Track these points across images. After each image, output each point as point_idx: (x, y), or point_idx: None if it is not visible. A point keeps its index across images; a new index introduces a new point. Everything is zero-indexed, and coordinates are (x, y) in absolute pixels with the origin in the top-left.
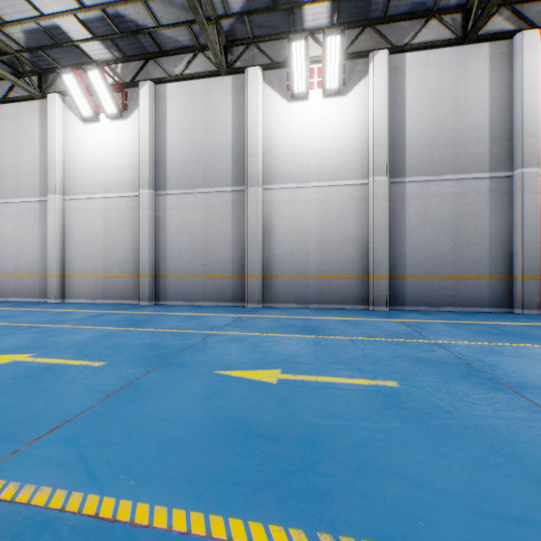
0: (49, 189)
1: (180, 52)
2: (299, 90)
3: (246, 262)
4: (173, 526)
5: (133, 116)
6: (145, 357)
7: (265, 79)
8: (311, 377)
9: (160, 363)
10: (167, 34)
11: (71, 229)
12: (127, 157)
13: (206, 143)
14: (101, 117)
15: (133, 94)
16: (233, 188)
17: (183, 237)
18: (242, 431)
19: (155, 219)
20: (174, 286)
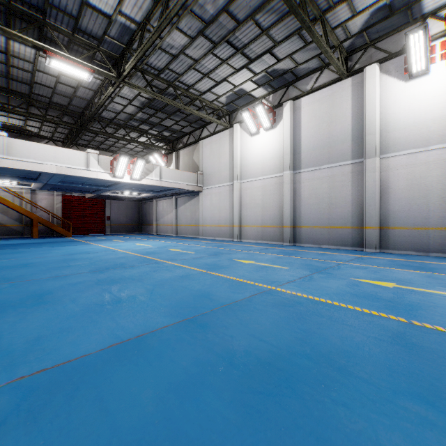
0: (234, 178)
1: (310, 74)
2: (417, 70)
3: (364, 217)
4: (349, 307)
5: (279, 125)
6: (307, 268)
7: (381, 70)
8: (419, 289)
9: (316, 271)
10: (302, 67)
11: (244, 199)
12: (275, 152)
13: (330, 132)
14: (260, 130)
15: (279, 111)
16: (352, 161)
17: (312, 200)
18: (372, 297)
19: (293, 189)
20: (306, 234)
